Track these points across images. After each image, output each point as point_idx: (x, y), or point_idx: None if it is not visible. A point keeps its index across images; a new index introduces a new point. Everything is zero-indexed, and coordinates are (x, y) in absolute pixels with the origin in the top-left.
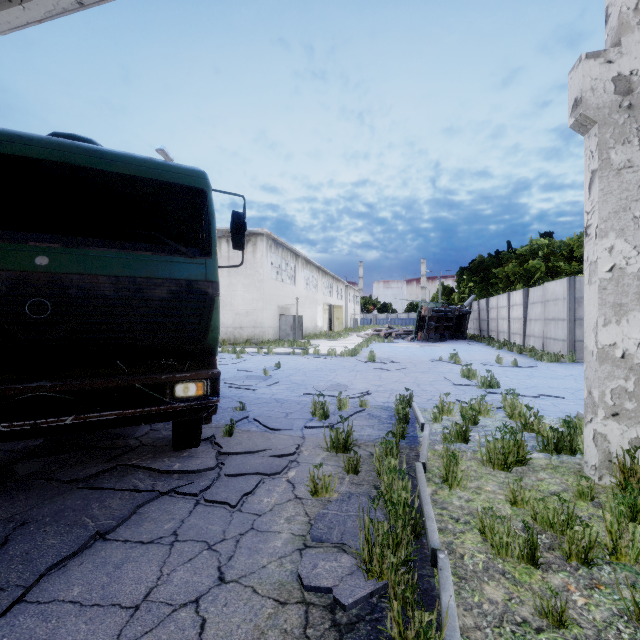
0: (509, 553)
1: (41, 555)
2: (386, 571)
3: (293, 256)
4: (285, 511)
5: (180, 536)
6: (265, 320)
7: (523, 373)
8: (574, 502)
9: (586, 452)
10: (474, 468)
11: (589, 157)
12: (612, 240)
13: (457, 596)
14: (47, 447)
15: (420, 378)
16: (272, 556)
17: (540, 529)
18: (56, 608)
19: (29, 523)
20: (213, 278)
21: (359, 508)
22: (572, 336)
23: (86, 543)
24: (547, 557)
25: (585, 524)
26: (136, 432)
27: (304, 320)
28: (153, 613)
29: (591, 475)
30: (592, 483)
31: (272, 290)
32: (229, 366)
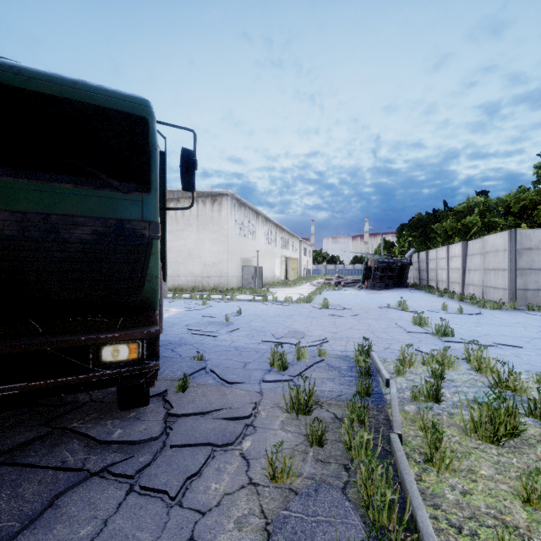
0: None
1: None
2: None
3: (254, 214)
4: (236, 507)
5: None
6: (229, 270)
7: (471, 320)
8: None
9: None
10: (457, 439)
11: None
12: None
13: None
14: None
15: (373, 325)
16: None
17: None
18: None
19: None
20: (151, 217)
21: (336, 536)
22: (513, 285)
23: None
24: None
25: None
26: None
27: (264, 270)
28: None
29: None
30: None
31: (236, 244)
32: (195, 312)
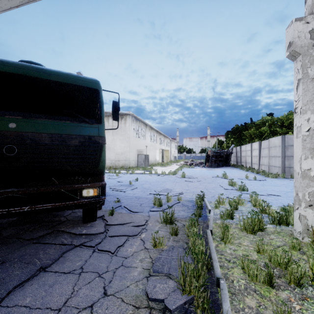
0: (258, 280)
1: (10, 280)
2: (193, 290)
3: (144, 125)
4: (139, 256)
5: (84, 269)
6: (130, 157)
7: (259, 183)
8: (291, 252)
9: (295, 225)
10: (237, 233)
11: (296, 72)
12: (309, 115)
13: (231, 304)
14: (19, 221)
15: (208, 186)
16: (132, 281)
17: (273, 266)
18: (16, 310)
19: (6, 262)
20: (102, 135)
21: (178, 255)
22: (283, 165)
23: (35, 273)
24: (278, 282)
25: (298, 265)
26: (64, 213)
27: (150, 157)
28: (68, 313)
29: (298, 237)
30: (299, 241)
31: (134, 142)
32: (112, 179)
